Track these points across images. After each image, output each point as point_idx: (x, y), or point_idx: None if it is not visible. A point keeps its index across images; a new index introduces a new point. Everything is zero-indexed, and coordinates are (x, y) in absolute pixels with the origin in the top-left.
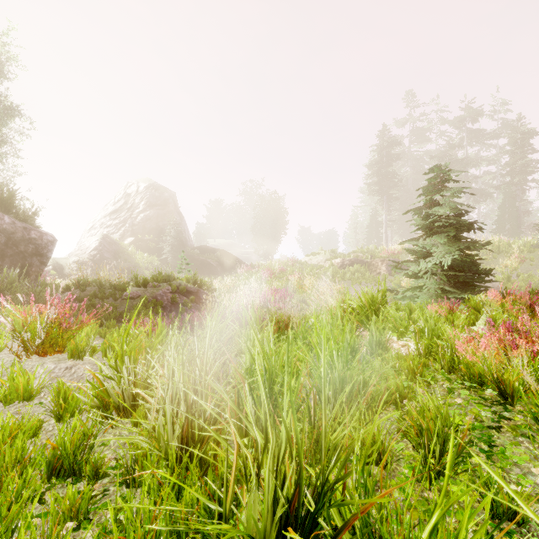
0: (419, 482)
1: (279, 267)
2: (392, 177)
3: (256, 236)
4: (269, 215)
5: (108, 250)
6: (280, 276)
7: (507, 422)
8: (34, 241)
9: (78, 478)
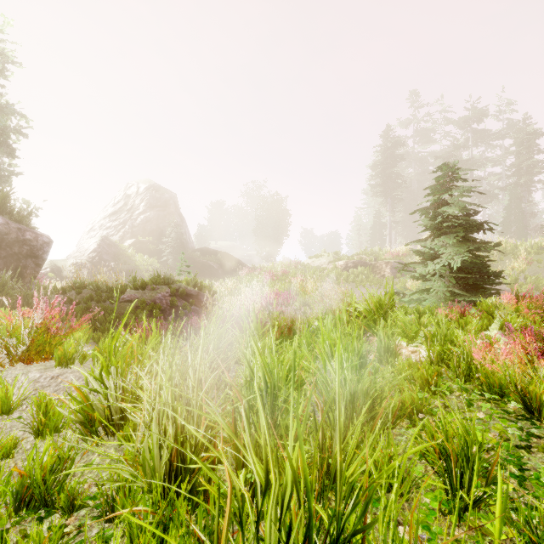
0: (445, 516)
1: (281, 269)
2: (396, 178)
3: (258, 238)
4: (271, 216)
5: (107, 252)
6: (282, 279)
7: (536, 440)
8: (28, 242)
9: (51, 510)
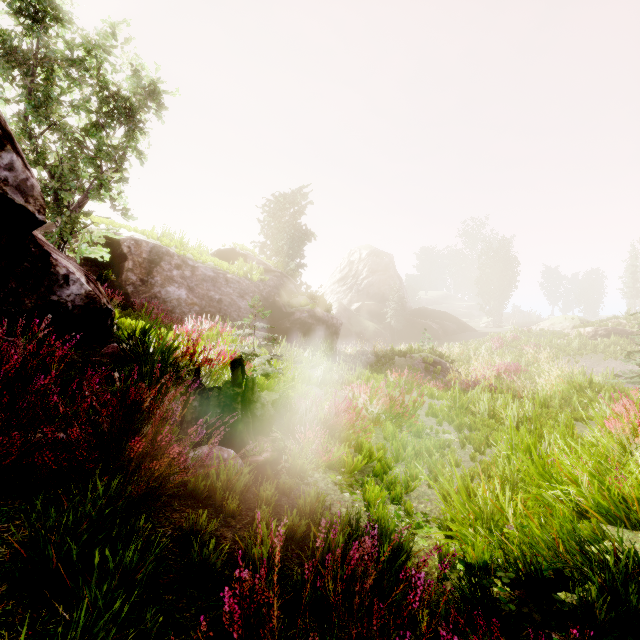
0: None
1: (510, 334)
2: None
3: (479, 290)
4: (496, 265)
5: (343, 316)
6: (512, 345)
7: None
8: (334, 325)
9: None
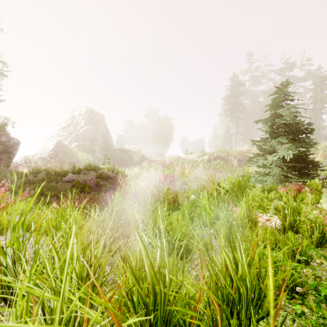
0: None
1: (168, 161)
2: (239, 105)
3: (154, 142)
4: (162, 129)
5: (60, 151)
6: (169, 167)
7: None
8: (3, 143)
9: None
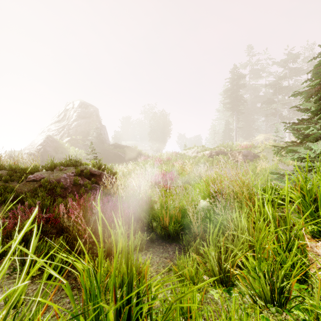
0: None
1: (166, 157)
2: (240, 98)
3: (151, 138)
4: (159, 125)
5: (50, 145)
6: (167, 163)
7: None
8: None
9: None
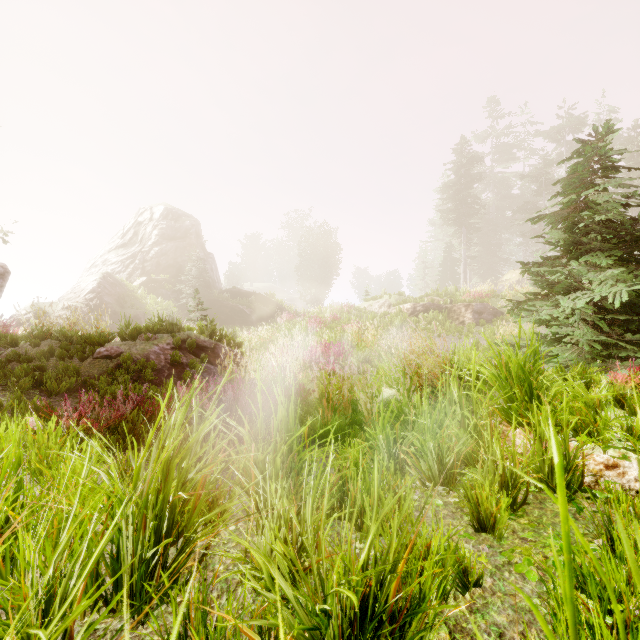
0: None
1: (330, 314)
2: (472, 202)
3: (302, 277)
4: (317, 251)
5: (109, 293)
6: (332, 326)
7: None
8: None
9: None
